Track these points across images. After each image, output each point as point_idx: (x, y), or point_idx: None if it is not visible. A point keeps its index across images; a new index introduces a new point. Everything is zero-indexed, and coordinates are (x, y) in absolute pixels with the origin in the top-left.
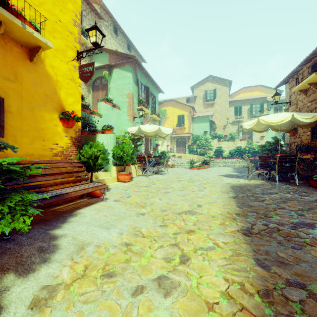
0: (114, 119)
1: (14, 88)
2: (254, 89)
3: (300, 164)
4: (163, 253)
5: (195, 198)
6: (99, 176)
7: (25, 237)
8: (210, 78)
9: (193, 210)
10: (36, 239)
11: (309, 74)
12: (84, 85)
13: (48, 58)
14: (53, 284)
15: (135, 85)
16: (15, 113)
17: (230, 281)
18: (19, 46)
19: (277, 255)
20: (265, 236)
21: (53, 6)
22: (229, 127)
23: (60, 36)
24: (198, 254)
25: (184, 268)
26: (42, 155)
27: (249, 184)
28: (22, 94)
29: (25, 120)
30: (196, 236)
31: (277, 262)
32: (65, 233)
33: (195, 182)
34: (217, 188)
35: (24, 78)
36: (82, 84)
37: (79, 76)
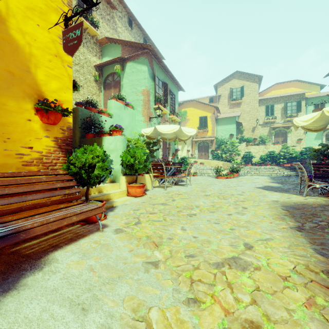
0: (126, 120)
1: None
2: (289, 85)
3: None
4: None
5: (236, 228)
6: (104, 189)
7: None
8: (237, 74)
9: (240, 257)
10: None
11: None
12: (95, 83)
13: (15, 17)
14: None
15: (151, 81)
16: None
17: None
18: None
19: None
20: None
21: None
22: (259, 129)
23: None
24: None
25: None
26: (3, 165)
27: (310, 204)
28: None
29: None
30: None
31: None
32: None
33: (229, 198)
34: (263, 209)
35: None
36: (92, 81)
37: (64, 47)
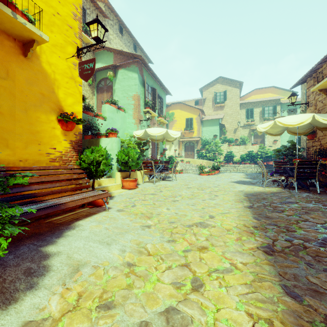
0: (119, 122)
1: (5, 87)
2: (267, 90)
3: (321, 170)
4: (172, 277)
5: (206, 207)
6: (103, 183)
7: (12, 255)
8: (220, 79)
9: (205, 222)
10: (24, 258)
11: None
12: (88, 87)
13: (45, 54)
14: (38, 319)
15: (141, 87)
16: (6, 114)
17: (254, 316)
18: (11, 39)
19: (308, 281)
20: (290, 254)
21: None
22: (240, 130)
23: (58, 31)
24: (214, 279)
25: (196, 297)
26: (38, 161)
27: (265, 192)
28: (14, 93)
29: (18, 122)
30: (210, 254)
31: (310, 290)
32: (59, 250)
33: (206, 189)
34: (230, 196)
35: (16, 75)
36: (86, 86)
37: (79, 74)
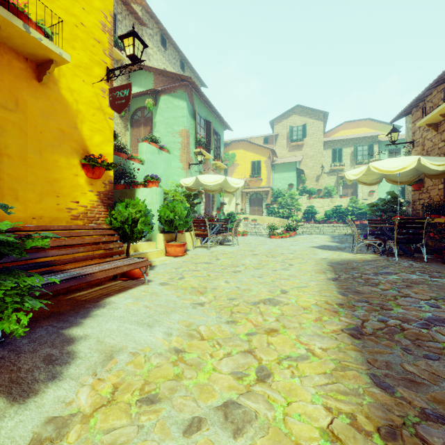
0: (161, 167)
1: (14, 121)
2: (360, 124)
3: (429, 231)
4: (232, 365)
5: (277, 280)
6: (140, 248)
7: (27, 340)
8: (298, 108)
9: (275, 298)
10: (43, 343)
11: (441, 101)
12: (120, 119)
13: (65, 77)
14: (64, 414)
15: (191, 119)
16: (15, 157)
17: (333, 410)
18: (22, 59)
19: (403, 370)
20: (384, 338)
21: (72, 3)
22: (324, 178)
23: (82, 47)
24: (284, 367)
25: (262, 389)
26: (55, 218)
27: (356, 260)
28: (25, 129)
29: (30, 167)
30: (281, 338)
31: (404, 380)
32: (86, 333)
33: (277, 257)
34: (309, 265)
35: (28, 105)
36: (117, 117)
37: (110, 104)
